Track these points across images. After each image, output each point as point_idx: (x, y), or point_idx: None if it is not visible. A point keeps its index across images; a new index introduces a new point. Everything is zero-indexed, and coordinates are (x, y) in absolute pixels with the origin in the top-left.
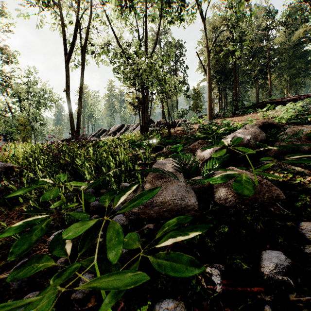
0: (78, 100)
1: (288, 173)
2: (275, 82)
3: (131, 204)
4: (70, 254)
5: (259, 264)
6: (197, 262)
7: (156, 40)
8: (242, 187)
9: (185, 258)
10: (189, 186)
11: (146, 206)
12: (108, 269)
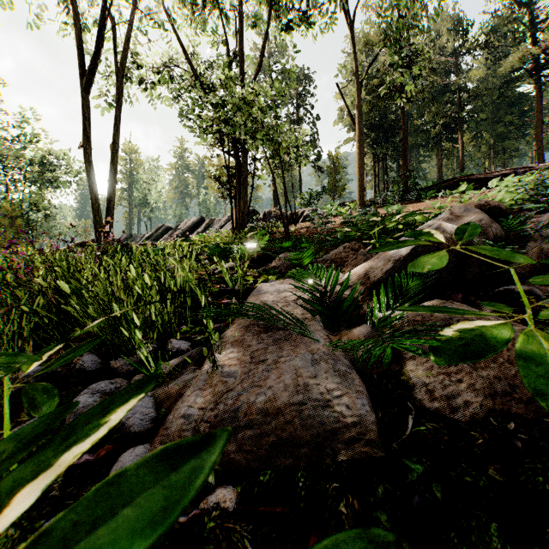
0: (110, 167)
1: None
2: (470, 147)
3: None
4: None
5: None
6: None
7: (261, 56)
8: None
9: None
10: (342, 356)
11: (218, 425)
12: None
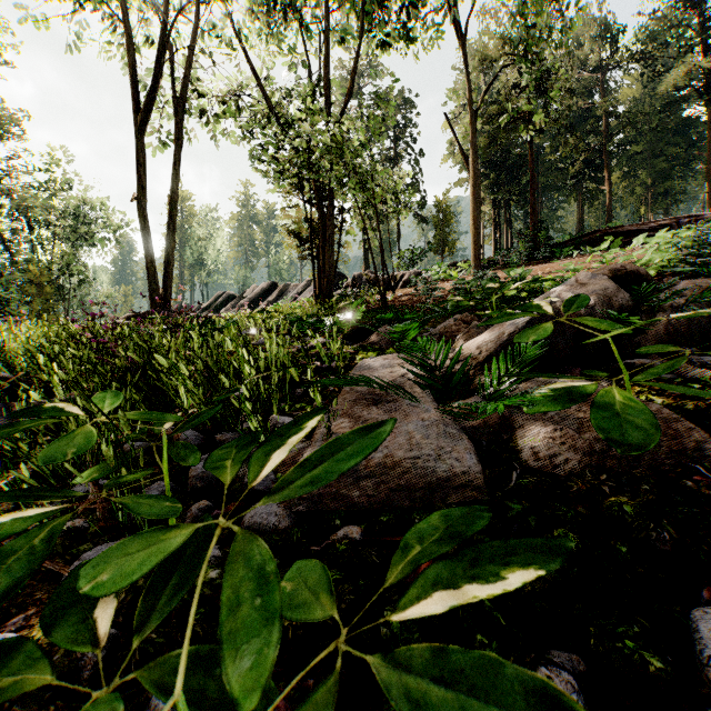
0: (168, 223)
1: (703, 389)
2: (621, 189)
3: (306, 476)
4: (124, 619)
5: (693, 652)
6: (575, 707)
7: (351, 83)
8: (618, 422)
9: (521, 685)
10: (452, 422)
11: (341, 476)
12: (229, 702)
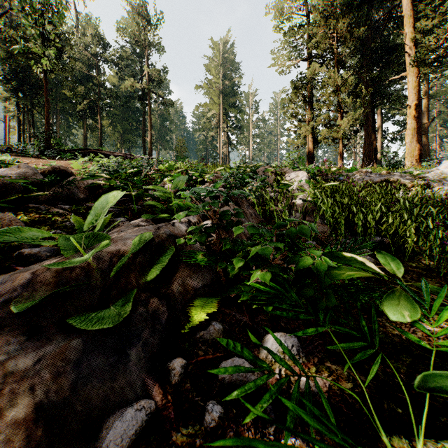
0: None
1: (49, 214)
2: (109, 130)
3: None
4: None
5: None
6: None
7: None
8: None
9: None
10: None
11: None
12: None
